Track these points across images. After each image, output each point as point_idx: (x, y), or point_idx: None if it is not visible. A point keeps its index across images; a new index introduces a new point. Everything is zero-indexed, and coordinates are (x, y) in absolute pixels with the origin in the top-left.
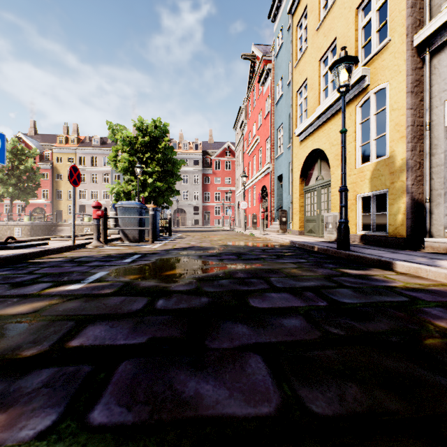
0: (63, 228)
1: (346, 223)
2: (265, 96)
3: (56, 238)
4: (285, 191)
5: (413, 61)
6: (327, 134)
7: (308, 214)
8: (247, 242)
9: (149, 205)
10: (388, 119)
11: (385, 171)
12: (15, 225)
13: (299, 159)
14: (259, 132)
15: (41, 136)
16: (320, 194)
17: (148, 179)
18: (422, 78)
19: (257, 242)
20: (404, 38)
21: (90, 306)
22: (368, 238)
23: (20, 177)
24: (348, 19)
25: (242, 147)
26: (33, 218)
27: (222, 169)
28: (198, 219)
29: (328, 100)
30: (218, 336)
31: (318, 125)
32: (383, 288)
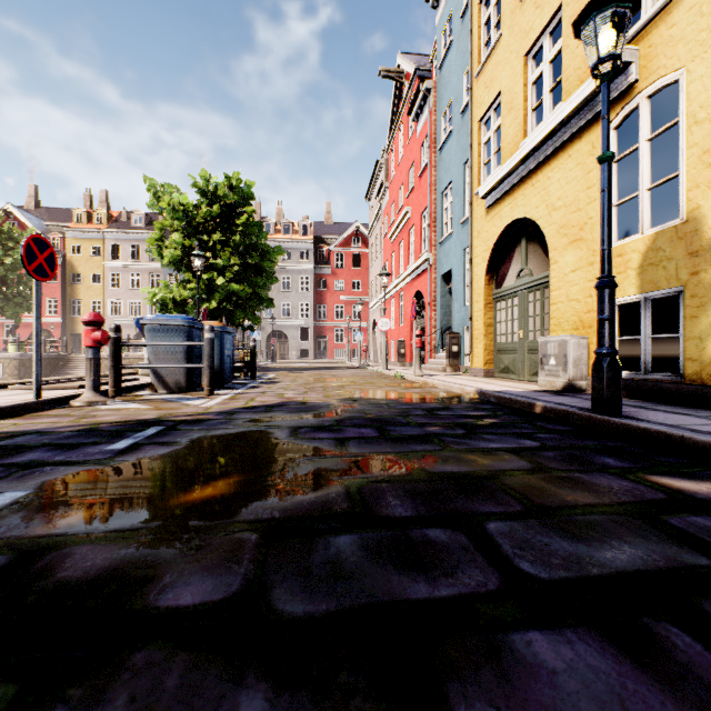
0: (77, 363)
1: (614, 357)
2: (420, 137)
3: (20, 385)
4: (456, 300)
5: None
6: (542, 189)
7: (501, 340)
8: (393, 390)
9: (209, 322)
10: (684, 144)
11: (678, 250)
12: None
13: (486, 240)
14: (410, 200)
15: (47, 211)
16: (525, 302)
17: (217, 279)
18: None
19: (412, 392)
20: None
21: None
22: (635, 386)
23: (6, 278)
24: None
25: (379, 228)
26: (24, 346)
27: (347, 266)
28: (308, 349)
29: (547, 123)
30: None
31: (523, 174)
32: None
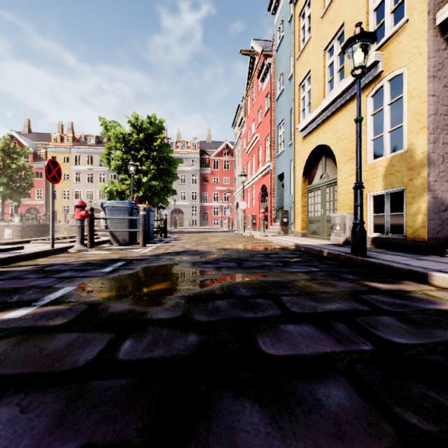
0: (56, 228)
1: (362, 225)
2: (264, 92)
3: (37, 241)
4: (286, 191)
5: (435, 42)
6: (333, 128)
7: (311, 215)
8: (247, 244)
9: (141, 205)
10: (406, 109)
11: (402, 166)
12: (6, 226)
13: (302, 156)
14: (258, 130)
15: (35, 135)
16: (325, 193)
17: (143, 178)
18: (445, 61)
19: (258, 245)
20: (426, 16)
21: (16, 355)
22: (381, 241)
23: (12, 176)
24: (358, 2)
25: (240, 145)
26: (24, 218)
27: (220, 169)
28: (196, 220)
29: (335, 91)
30: (208, 442)
31: (323, 119)
32: (435, 313)
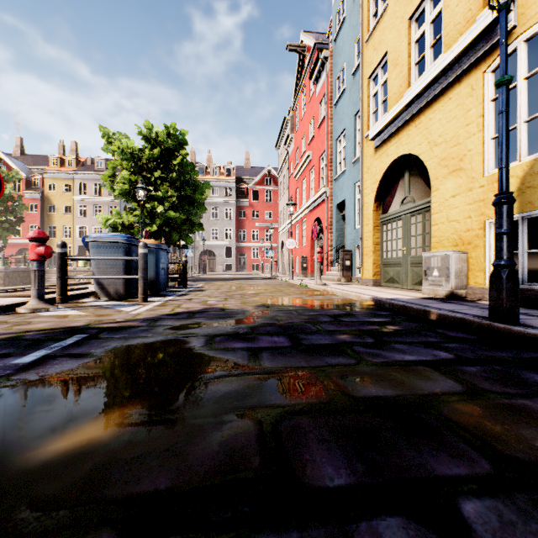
0: (51, 274)
1: (513, 269)
2: (318, 96)
3: None
4: (348, 224)
5: None
6: (424, 129)
7: (387, 255)
8: (300, 298)
9: (147, 241)
10: None
11: None
12: None
13: (374, 174)
14: (310, 146)
15: (30, 157)
16: (408, 224)
17: (157, 207)
18: None
19: (316, 299)
20: None
21: None
22: None
23: None
24: None
25: (286, 170)
26: (8, 261)
27: (261, 200)
28: (231, 264)
29: (430, 72)
30: None
31: (408, 117)
32: None
